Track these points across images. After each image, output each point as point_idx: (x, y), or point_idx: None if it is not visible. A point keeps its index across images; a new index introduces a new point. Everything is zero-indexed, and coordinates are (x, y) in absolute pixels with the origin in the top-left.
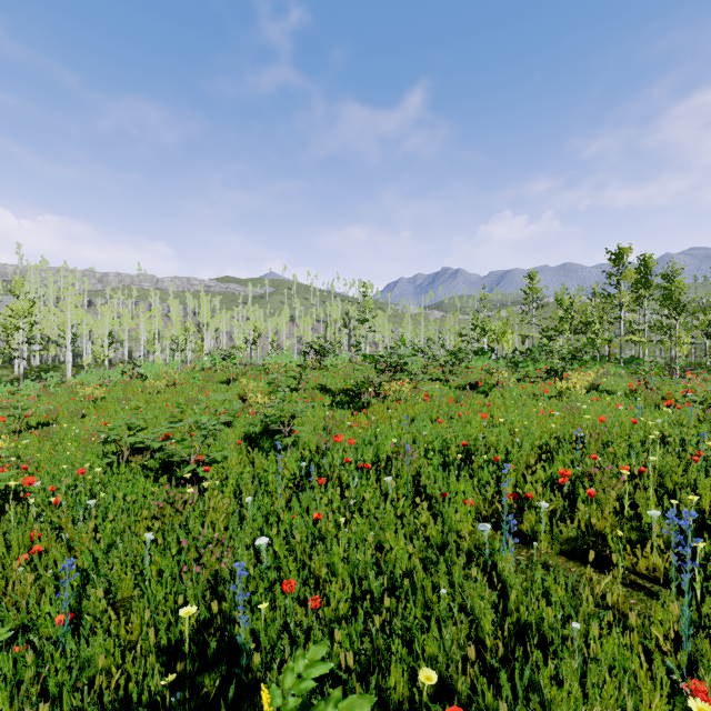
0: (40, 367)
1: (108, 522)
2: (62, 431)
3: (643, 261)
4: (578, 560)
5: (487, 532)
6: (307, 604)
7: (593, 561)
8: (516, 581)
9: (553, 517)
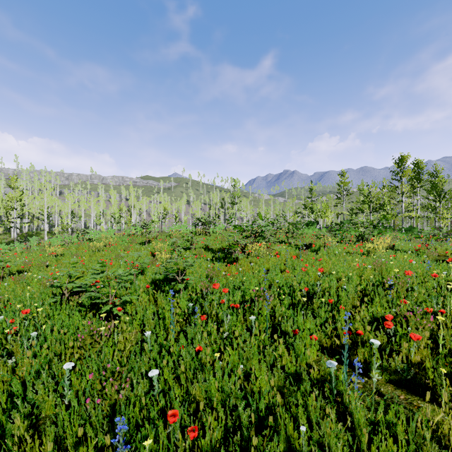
0: (28, 233)
1: (44, 350)
2: (30, 277)
3: (417, 164)
4: (404, 388)
5: (333, 368)
6: (187, 432)
7: (417, 390)
8: (361, 414)
9: (379, 349)
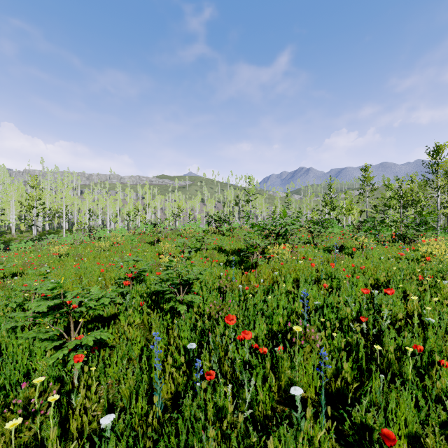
0: (49, 231)
1: None
2: (16, 283)
3: None
4: None
5: None
6: None
7: None
8: None
9: None
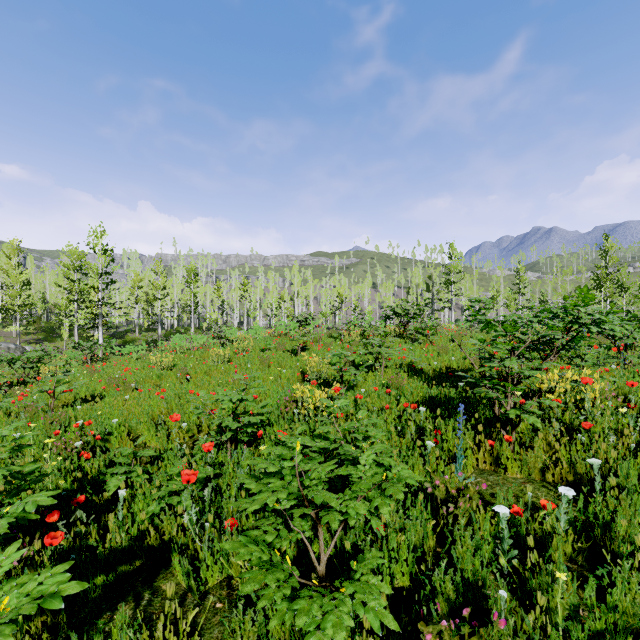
0: (176, 329)
1: None
2: (66, 421)
3: None
4: None
5: None
6: None
7: None
8: None
9: None
